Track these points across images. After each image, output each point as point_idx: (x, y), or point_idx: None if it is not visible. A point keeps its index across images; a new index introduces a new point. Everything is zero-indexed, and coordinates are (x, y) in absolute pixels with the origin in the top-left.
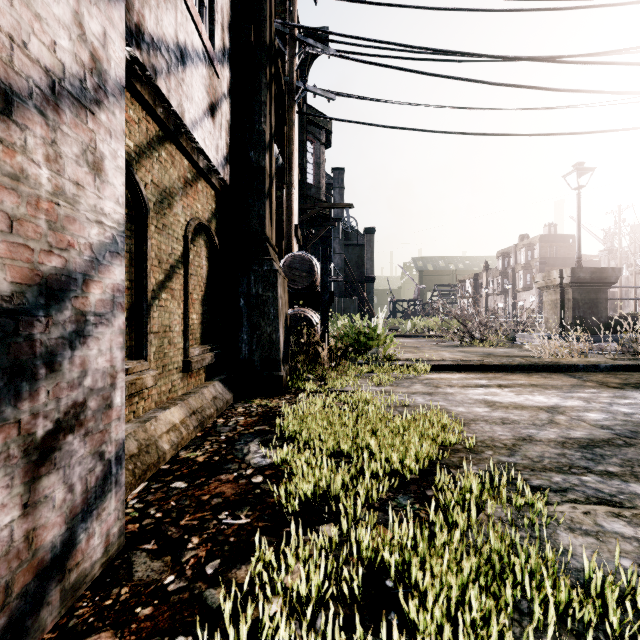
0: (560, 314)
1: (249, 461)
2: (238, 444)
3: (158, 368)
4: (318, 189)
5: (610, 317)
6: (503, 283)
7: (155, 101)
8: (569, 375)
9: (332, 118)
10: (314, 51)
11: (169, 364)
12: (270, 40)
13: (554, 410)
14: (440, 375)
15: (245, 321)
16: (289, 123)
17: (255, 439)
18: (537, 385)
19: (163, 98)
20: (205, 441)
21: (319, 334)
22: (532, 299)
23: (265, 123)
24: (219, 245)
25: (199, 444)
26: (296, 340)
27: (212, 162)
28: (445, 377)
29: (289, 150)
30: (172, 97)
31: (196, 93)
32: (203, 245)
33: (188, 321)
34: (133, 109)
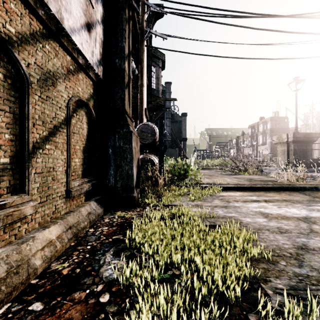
0: (287, 157)
1: (102, 274)
2: (98, 254)
3: (42, 198)
4: (158, 91)
5: (313, 159)
6: (251, 141)
7: (36, 3)
8: (302, 193)
9: (165, 49)
10: (155, 9)
11: (53, 194)
12: None
13: (308, 220)
14: (228, 193)
15: (112, 162)
16: (141, 51)
17: (111, 249)
18: (287, 200)
19: (43, 2)
20: (75, 251)
21: (158, 169)
22: (266, 149)
23: (125, 42)
24: (96, 116)
25: (69, 254)
26: (145, 172)
27: (88, 61)
28: (231, 194)
29: (141, 66)
30: (51, 3)
31: (74, 10)
32: (84, 115)
33: (69, 163)
34: (14, 4)
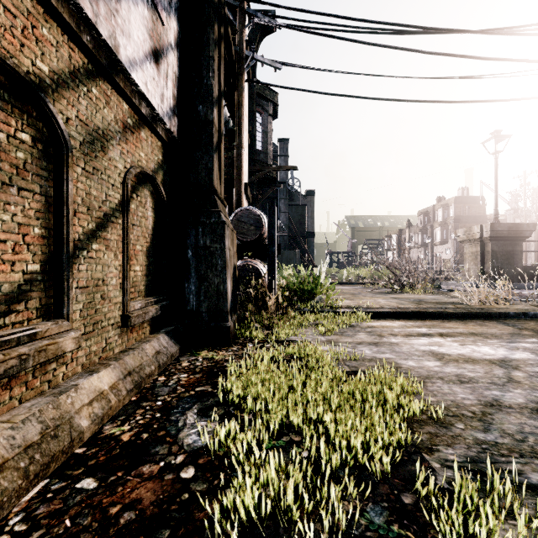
0: (480, 264)
1: (182, 441)
2: (174, 413)
3: (87, 326)
4: (266, 155)
5: (524, 267)
6: (423, 238)
7: (79, 25)
8: (502, 322)
9: (278, 86)
10: (262, 22)
11: (102, 321)
12: (219, 1)
13: (507, 364)
14: (381, 323)
15: (193, 272)
16: (239, 89)
17: (194, 405)
18: (477, 334)
19: (89, 23)
20: (138, 408)
21: (266, 283)
22: (448, 251)
23: (213, 78)
24: (167, 197)
25: (130, 413)
26: (245, 289)
27: (156, 110)
28: (386, 325)
29: (239, 114)
30: (101, 24)
31: (135, 31)
32: (148, 196)
33: (127, 273)
34: (48, 28)
